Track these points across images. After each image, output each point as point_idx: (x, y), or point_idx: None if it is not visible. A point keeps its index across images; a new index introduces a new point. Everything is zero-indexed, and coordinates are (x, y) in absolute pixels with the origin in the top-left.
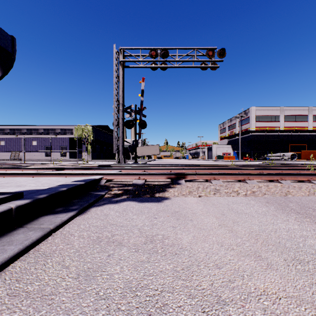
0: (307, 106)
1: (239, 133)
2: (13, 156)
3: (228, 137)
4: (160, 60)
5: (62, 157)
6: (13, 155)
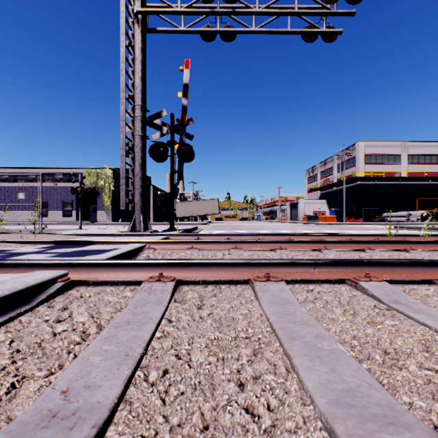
0: None
1: (339, 182)
2: None
3: (322, 188)
4: (221, 12)
5: (65, 217)
6: None
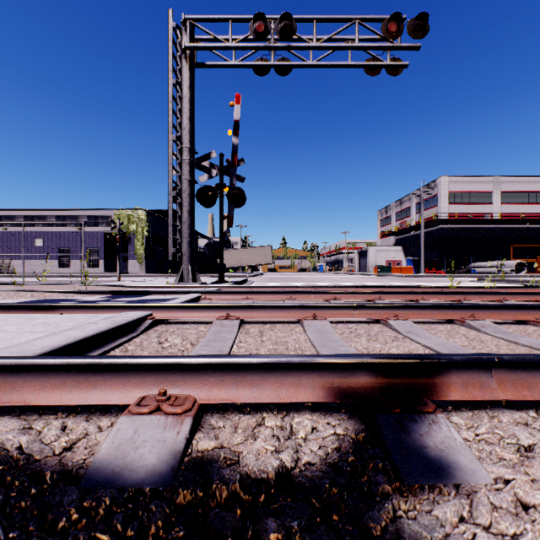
0: None
1: (418, 225)
2: None
3: (397, 233)
4: (276, 47)
5: (90, 268)
6: None
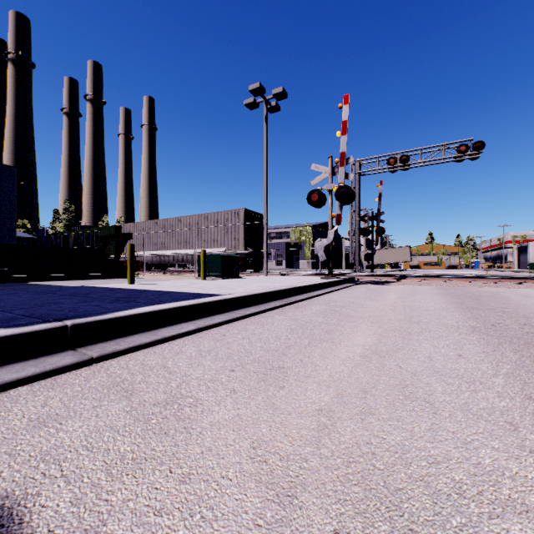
0: None
1: None
2: None
3: None
4: (400, 166)
5: (277, 266)
6: None
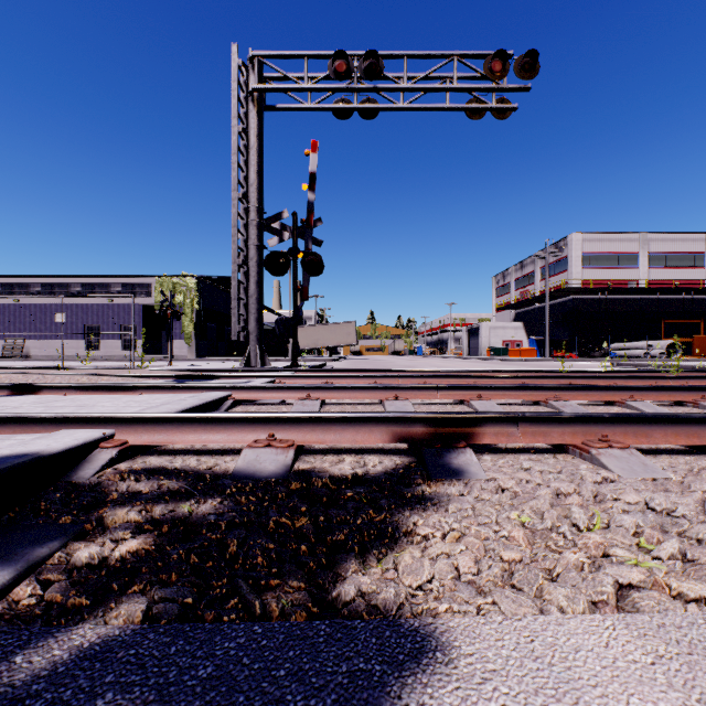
0: (703, 233)
1: (543, 295)
2: (8, 348)
3: (517, 305)
4: (360, 88)
5: (126, 351)
6: (10, 346)
